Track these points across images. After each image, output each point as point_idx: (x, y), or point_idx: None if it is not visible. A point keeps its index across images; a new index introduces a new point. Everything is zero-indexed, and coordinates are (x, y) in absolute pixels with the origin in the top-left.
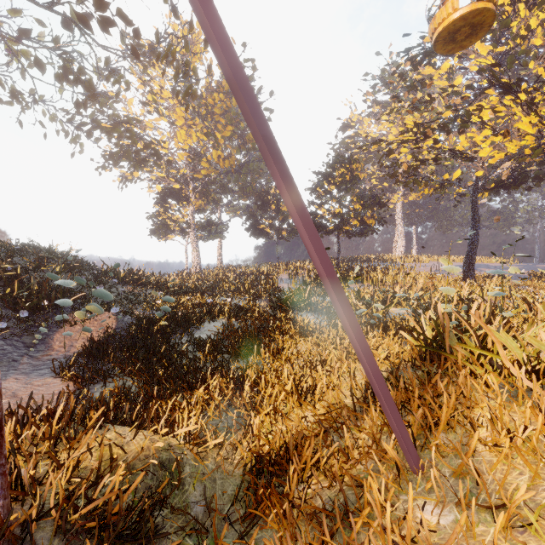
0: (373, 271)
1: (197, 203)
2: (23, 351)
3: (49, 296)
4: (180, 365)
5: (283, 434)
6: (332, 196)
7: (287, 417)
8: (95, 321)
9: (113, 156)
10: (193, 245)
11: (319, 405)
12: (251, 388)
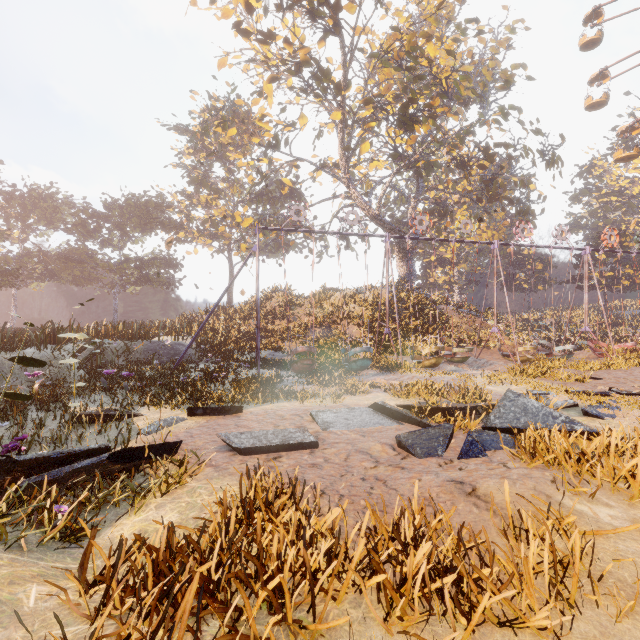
0: None
1: (460, 267)
2: None
3: None
4: None
5: None
6: (601, 262)
7: None
8: None
9: None
10: (457, 299)
11: None
12: None
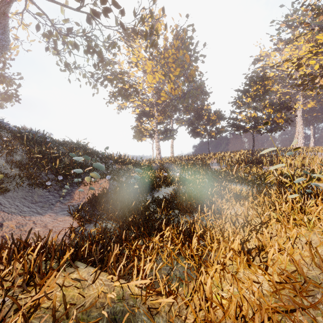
0: (282, 157)
1: (159, 118)
2: (58, 199)
3: (74, 168)
4: (144, 216)
5: (240, 305)
6: (248, 105)
7: (237, 278)
8: (98, 184)
9: (114, 94)
10: (156, 143)
11: (269, 269)
12: (198, 241)
